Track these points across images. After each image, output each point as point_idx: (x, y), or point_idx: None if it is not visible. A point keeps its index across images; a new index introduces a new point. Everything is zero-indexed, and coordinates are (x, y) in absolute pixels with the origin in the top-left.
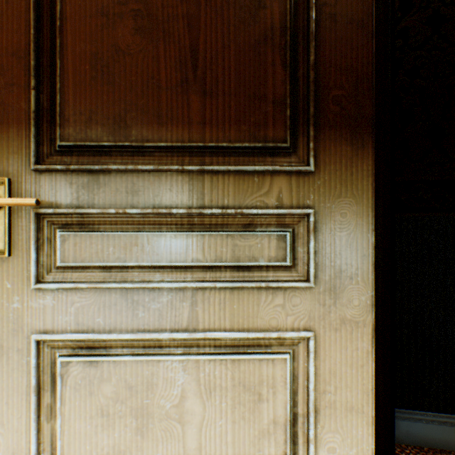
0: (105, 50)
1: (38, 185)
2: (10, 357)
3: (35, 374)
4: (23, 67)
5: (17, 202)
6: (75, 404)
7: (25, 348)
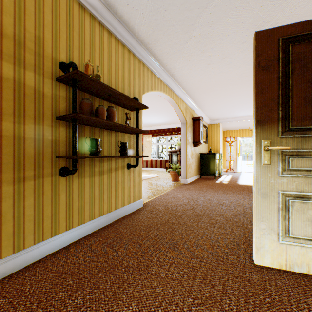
0: (308, 94)
1: (280, 142)
2: (269, 198)
3: (280, 204)
4: (274, 104)
5: (282, 148)
6: (296, 216)
7: (275, 195)
